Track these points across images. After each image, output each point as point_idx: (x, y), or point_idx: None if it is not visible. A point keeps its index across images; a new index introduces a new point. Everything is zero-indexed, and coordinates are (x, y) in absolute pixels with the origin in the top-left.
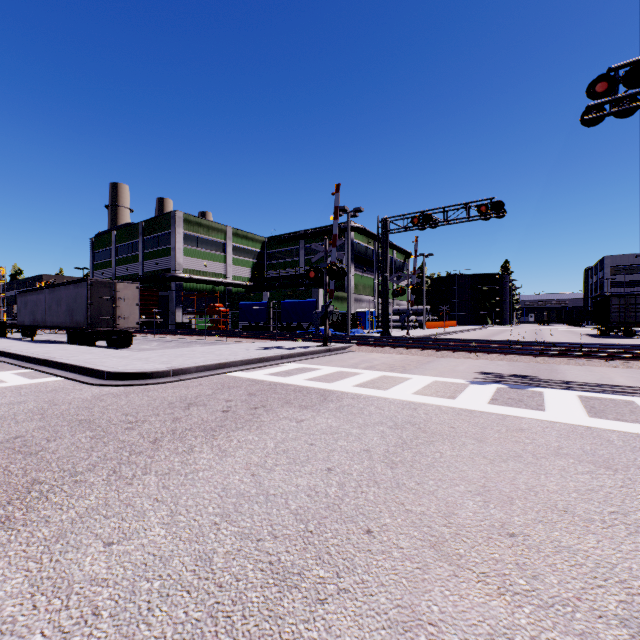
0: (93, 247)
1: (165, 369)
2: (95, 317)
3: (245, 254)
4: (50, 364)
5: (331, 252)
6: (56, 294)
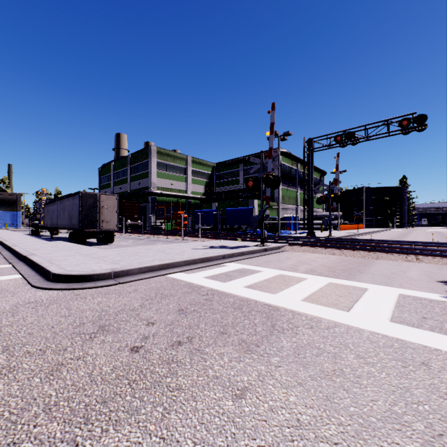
0: (100, 174)
1: (106, 271)
2: (84, 221)
3: (200, 175)
4: (27, 260)
5: (267, 163)
6: (63, 204)
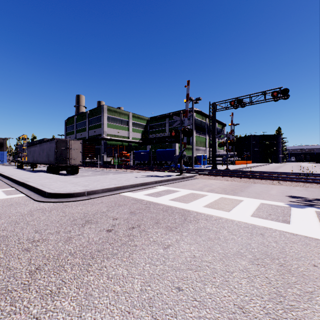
0: (66, 124)
1: (81, 191)
2: (58, 158)
3: (138, 126)
4: (24, 185)
5: (184, 120)
6: (42, 147)
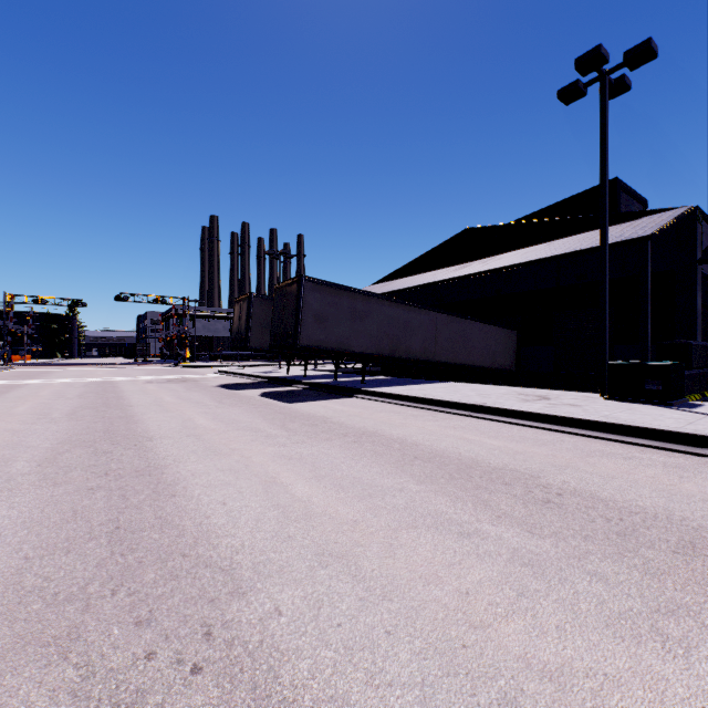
0: None
1: None
2: None
3: None
4: None
5: (9, 324)
6: None
